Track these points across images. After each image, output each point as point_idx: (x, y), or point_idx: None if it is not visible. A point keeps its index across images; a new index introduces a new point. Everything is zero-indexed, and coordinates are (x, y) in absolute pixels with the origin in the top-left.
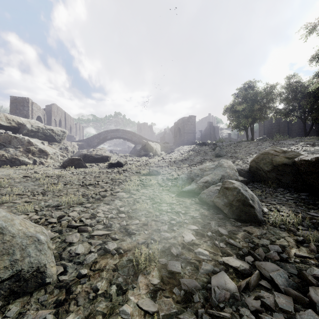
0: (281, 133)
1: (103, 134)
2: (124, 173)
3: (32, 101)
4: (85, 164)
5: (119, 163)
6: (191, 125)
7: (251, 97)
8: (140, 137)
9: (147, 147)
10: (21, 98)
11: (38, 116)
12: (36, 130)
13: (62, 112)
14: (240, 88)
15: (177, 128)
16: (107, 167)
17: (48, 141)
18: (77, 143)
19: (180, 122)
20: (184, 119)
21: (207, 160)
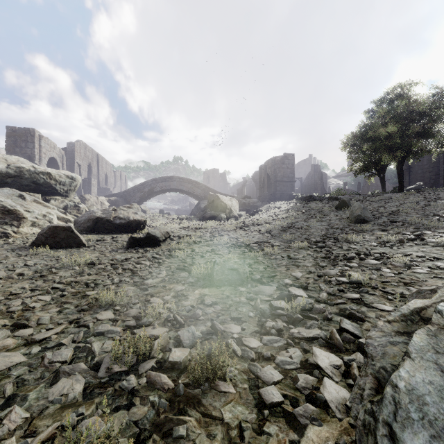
0: (441, 180)
1: (149, 184)
2: (147, 271)
3: (40, 134)
4: (80, 240)
5: (151, 237)
6: (286, 170)
7: (401, 113)
8: (206, 188)
9: (216, 204)
10: (23, 129)
11: (52, 158)
12: (16, 174)
13: (92, 154)
14: (379, 100)
15: (264, 174)
16: (126, 246)
17: (42, 193)
18: (107, 198)
19: (269, 165)
20: (275, 159)
21: (342, 230)
